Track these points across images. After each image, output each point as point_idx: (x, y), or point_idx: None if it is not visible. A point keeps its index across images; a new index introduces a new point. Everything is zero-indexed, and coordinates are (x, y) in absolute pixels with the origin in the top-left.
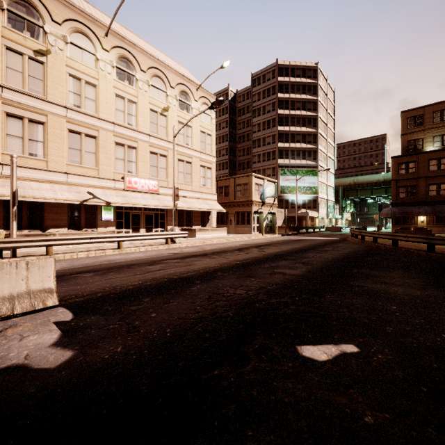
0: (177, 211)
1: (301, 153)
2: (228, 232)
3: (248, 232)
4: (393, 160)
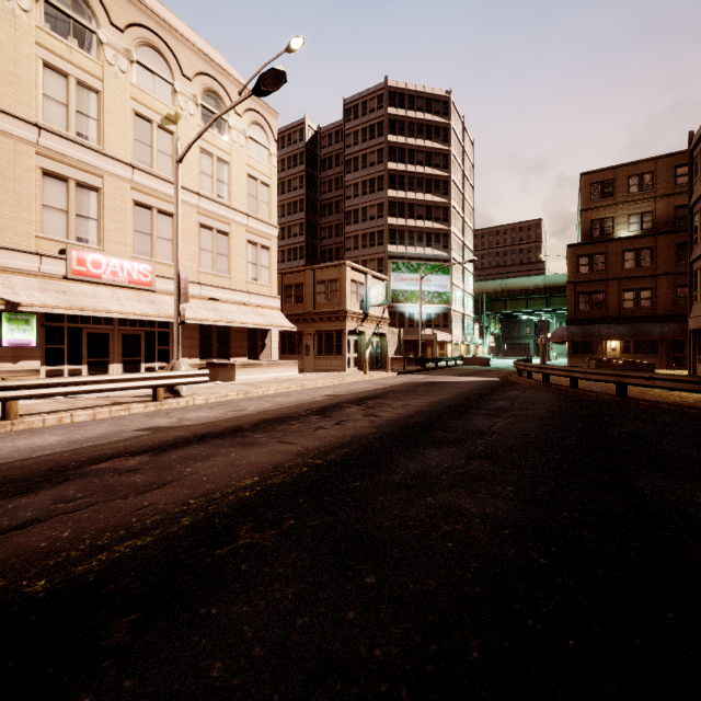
0: (198, 328)
1: (424, 236)
2: (302, 368)
3: (339, 368)
4: (570, 251)
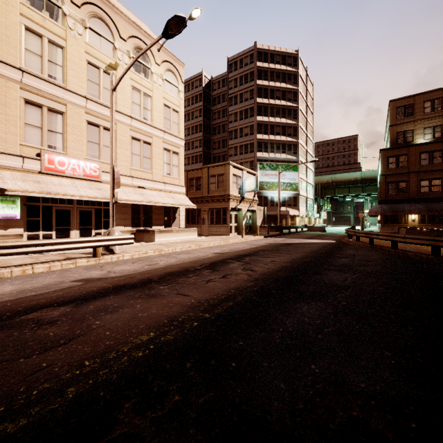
0: (130, 206)
1: (281, 146)
2: (200, 233)
3: (224, 233)
4: (382, 153)
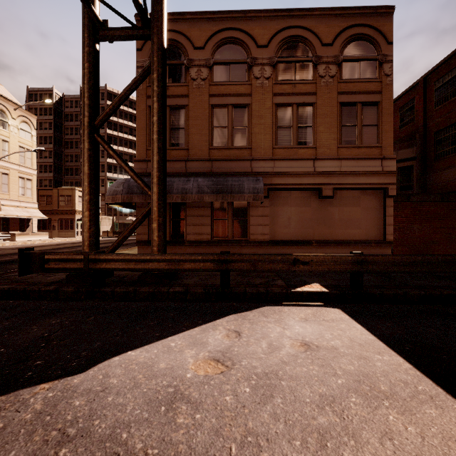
0: None
1: None
2: (51, 236)
3: (72, 236)
4: None
